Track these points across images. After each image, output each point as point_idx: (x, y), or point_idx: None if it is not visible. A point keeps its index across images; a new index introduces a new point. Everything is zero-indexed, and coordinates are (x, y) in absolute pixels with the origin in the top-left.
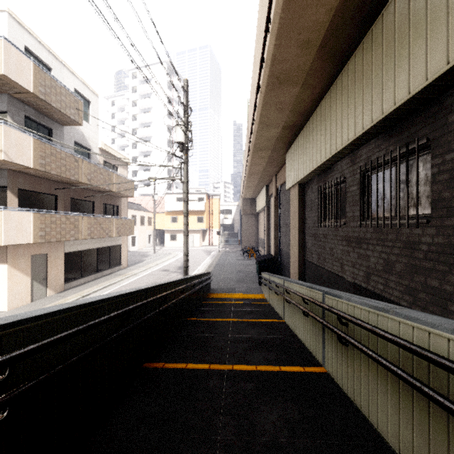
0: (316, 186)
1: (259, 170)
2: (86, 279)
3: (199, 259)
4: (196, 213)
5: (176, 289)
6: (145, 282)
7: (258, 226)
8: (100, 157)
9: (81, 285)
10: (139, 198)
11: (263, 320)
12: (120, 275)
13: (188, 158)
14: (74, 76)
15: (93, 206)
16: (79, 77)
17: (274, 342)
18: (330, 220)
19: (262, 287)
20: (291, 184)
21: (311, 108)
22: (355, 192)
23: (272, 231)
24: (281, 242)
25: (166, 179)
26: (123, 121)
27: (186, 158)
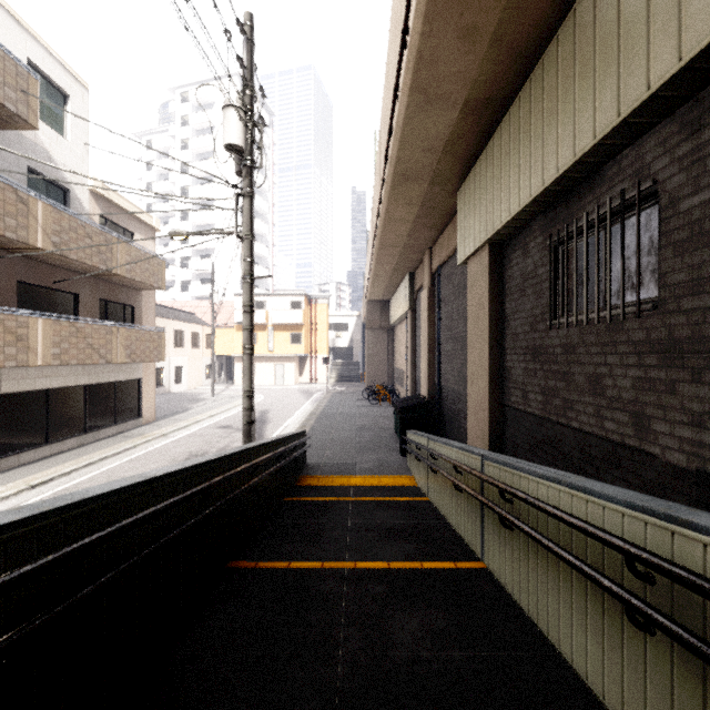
0: (540, 237)
1: (401, 236)
2: (57, 447)
3: (291, 405)
4: (289, 328)
5: (161, 504)
6: (178, 451)
7: (394, 349)
8: (92, 208)
9: (45, 459)
10: (192, 303)
11: (430, 566)
12: (135, 437)
13: (253, 186)
14: (26, 33)
15: (77, 303)
16: (41, 40)
17: (498, 703)
18: (595, 306)
19: (408, 461)
20: (473, 248)
21: (544, 33)
22: (709, 207)
23: (422, 353)
24: (443, 373)
25: (207, 234)
26: (166, 175)
27: (250, 185)
